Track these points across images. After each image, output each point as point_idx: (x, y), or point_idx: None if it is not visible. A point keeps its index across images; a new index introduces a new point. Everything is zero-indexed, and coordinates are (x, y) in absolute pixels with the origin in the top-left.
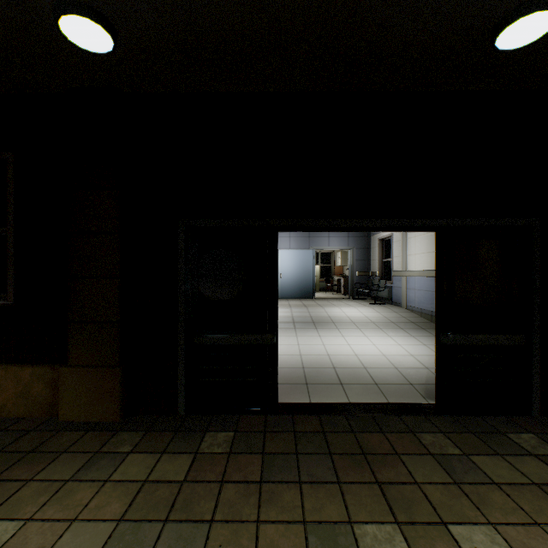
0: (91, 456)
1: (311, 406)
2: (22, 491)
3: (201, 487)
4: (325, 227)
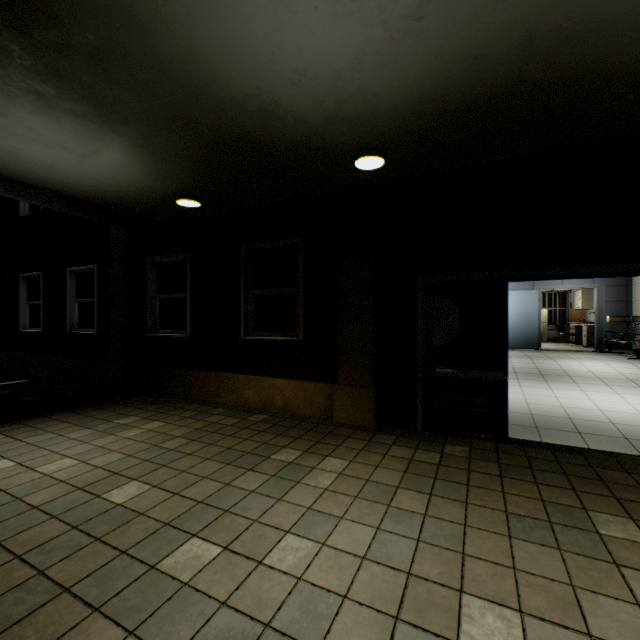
0: (367, 442)
1: (542, 444)
2: (338, 449)
3: (453, 469)
4: (559, 275)
